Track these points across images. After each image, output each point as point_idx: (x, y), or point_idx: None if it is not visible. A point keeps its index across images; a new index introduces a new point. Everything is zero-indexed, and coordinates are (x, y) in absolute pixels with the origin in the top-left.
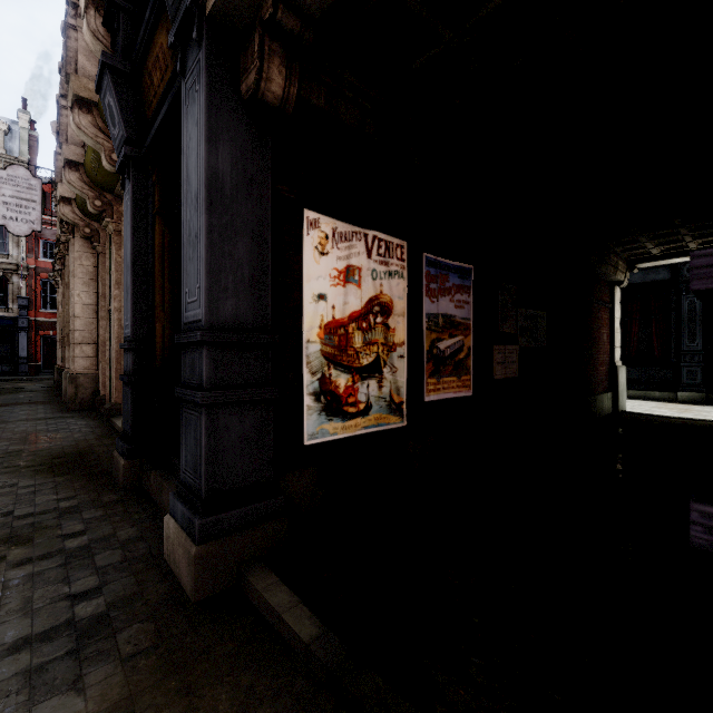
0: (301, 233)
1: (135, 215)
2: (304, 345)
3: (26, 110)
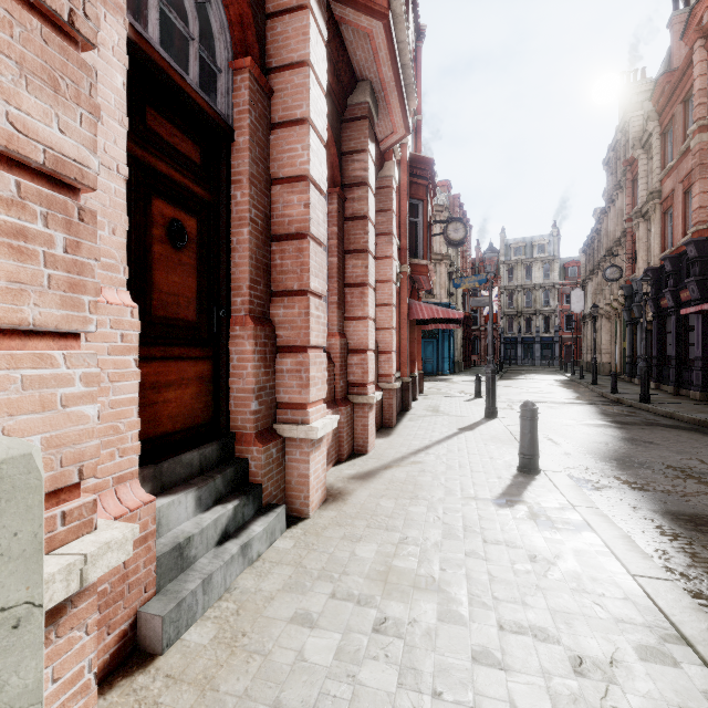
0: None
1: (629, 334)
2: None
3: (555, 227)
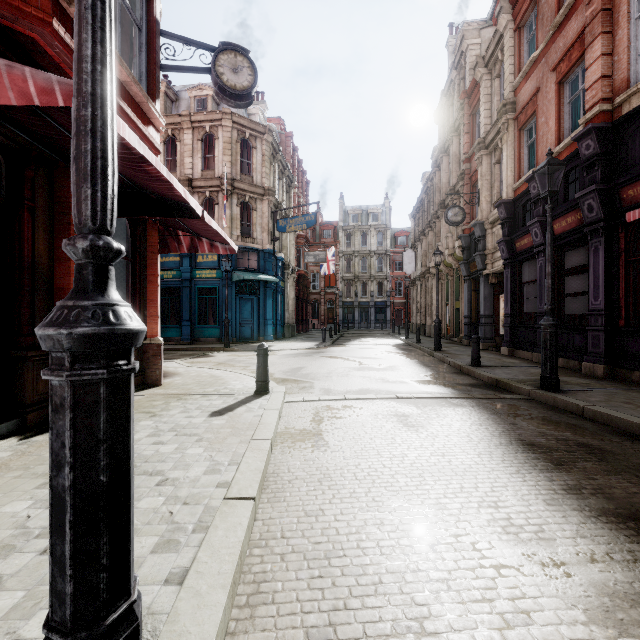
0: (499, 299)
1: (467, 290)
2: (500, 317)
3: (387, 198)
